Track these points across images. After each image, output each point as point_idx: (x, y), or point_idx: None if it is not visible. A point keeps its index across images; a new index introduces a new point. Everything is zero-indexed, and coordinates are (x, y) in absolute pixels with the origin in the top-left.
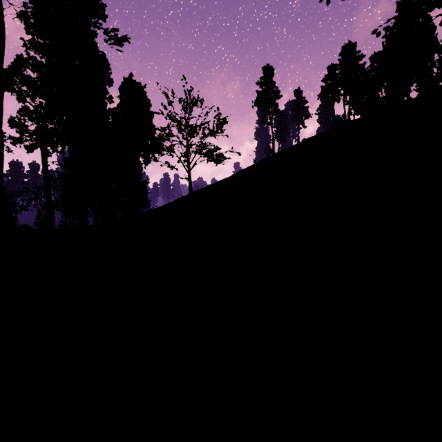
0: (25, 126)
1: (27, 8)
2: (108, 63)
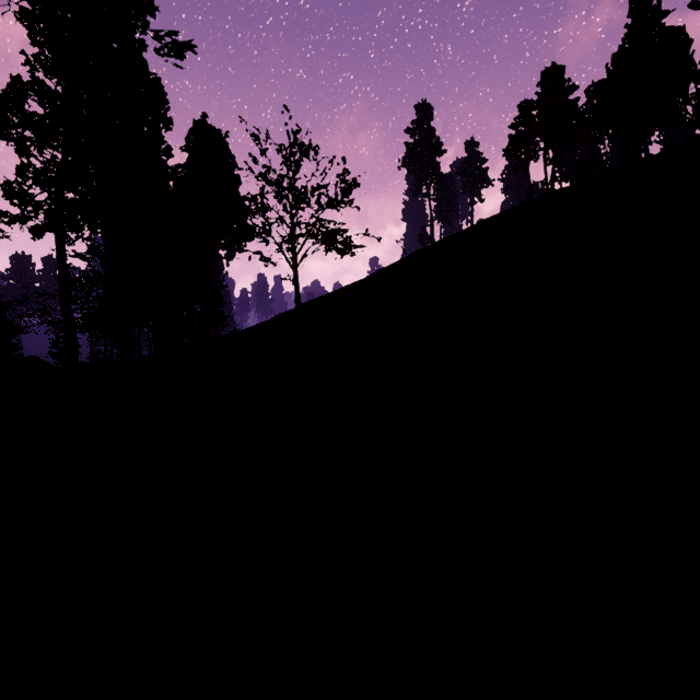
0: (27, 193)
1: None
2: (163, 91)
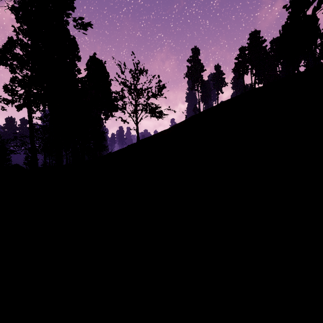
0: (15, 90)
1: (17, 3)
2: (77, 44)
